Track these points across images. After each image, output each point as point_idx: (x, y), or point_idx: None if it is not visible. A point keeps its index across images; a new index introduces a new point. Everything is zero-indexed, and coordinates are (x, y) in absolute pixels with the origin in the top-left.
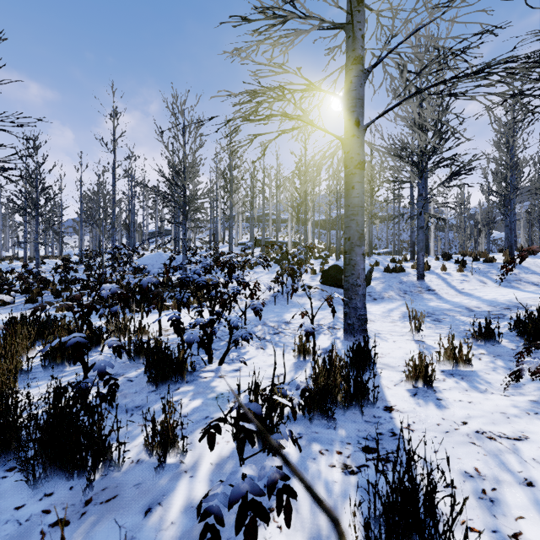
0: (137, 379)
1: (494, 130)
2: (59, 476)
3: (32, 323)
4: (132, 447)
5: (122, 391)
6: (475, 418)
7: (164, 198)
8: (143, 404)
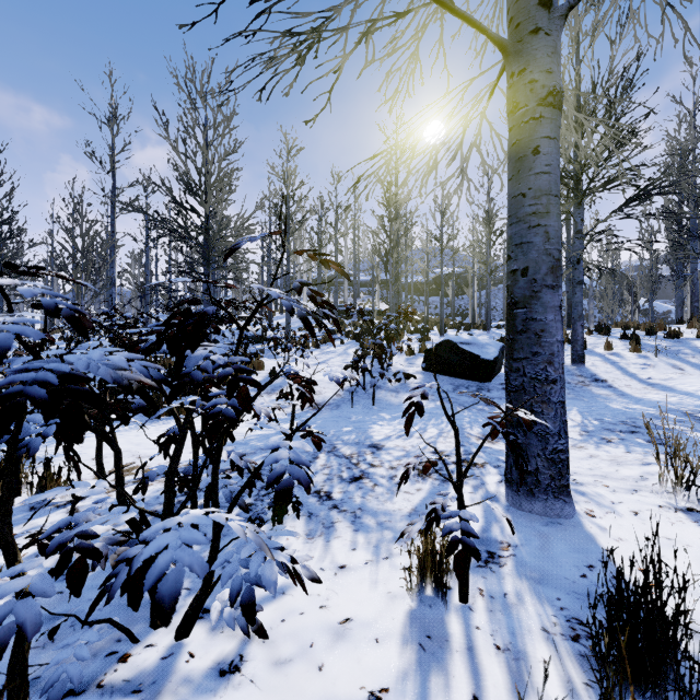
0: None
1: None
2: None
3: None
4: None
5: None
6: None
7: (173, 232)
8: None
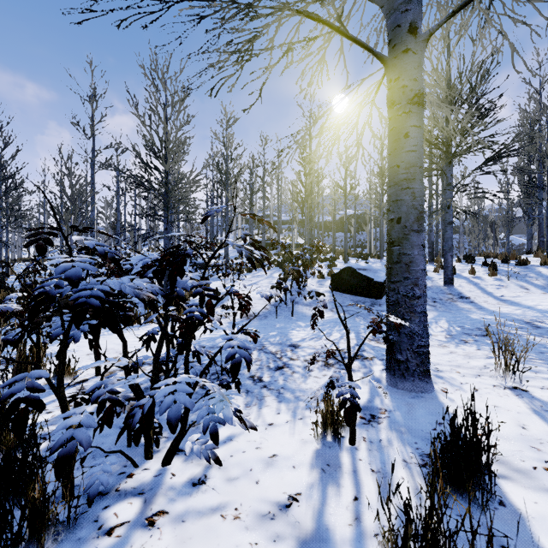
0: None
1: None
2: None
3: None
4: None
5: None
6: None
7: (141, 185)
8: None
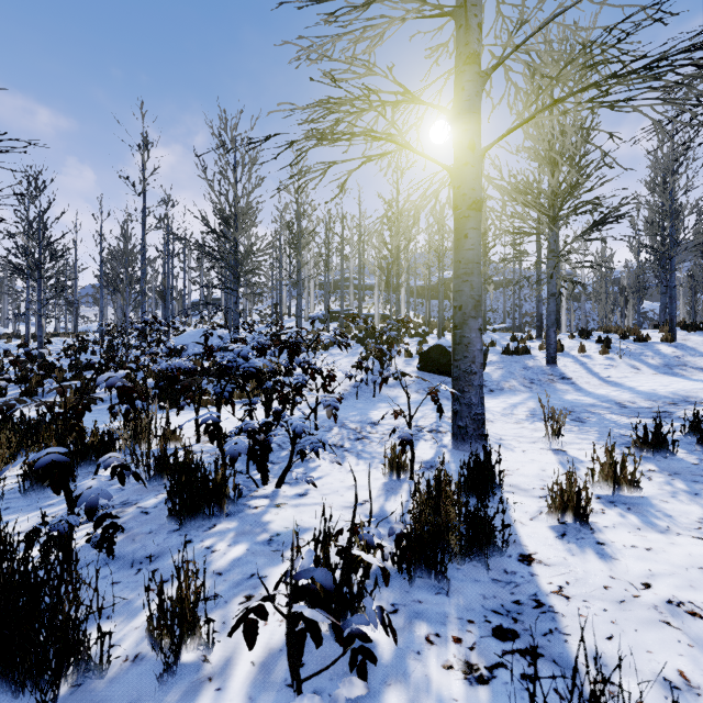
0: (155, 510)
1: (664, 155)
2: (1, 688)
3: (16, 426)
4: (129, 631)
5: (131, 531)
6: (661, 576)
7: (209, 255)
8: (159, 552)
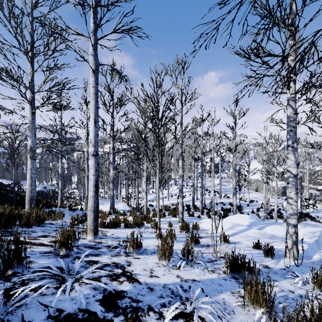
0: None
1: None
2: None
3: None
4: None
5: None
6: None
7: None
8: None
